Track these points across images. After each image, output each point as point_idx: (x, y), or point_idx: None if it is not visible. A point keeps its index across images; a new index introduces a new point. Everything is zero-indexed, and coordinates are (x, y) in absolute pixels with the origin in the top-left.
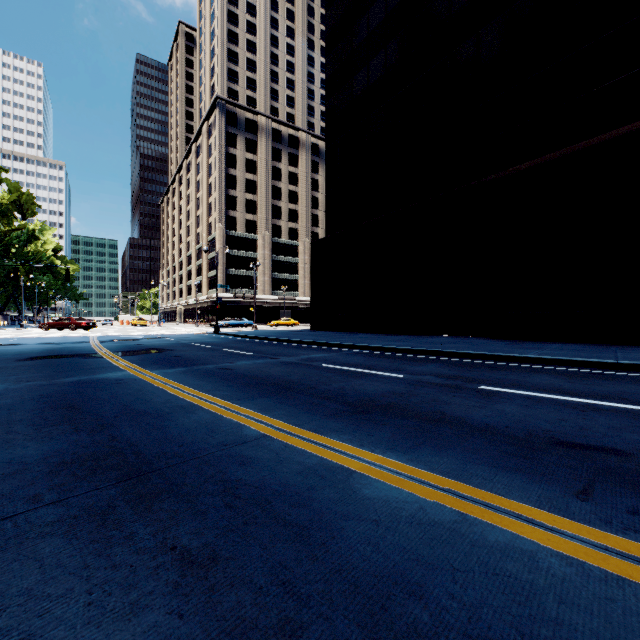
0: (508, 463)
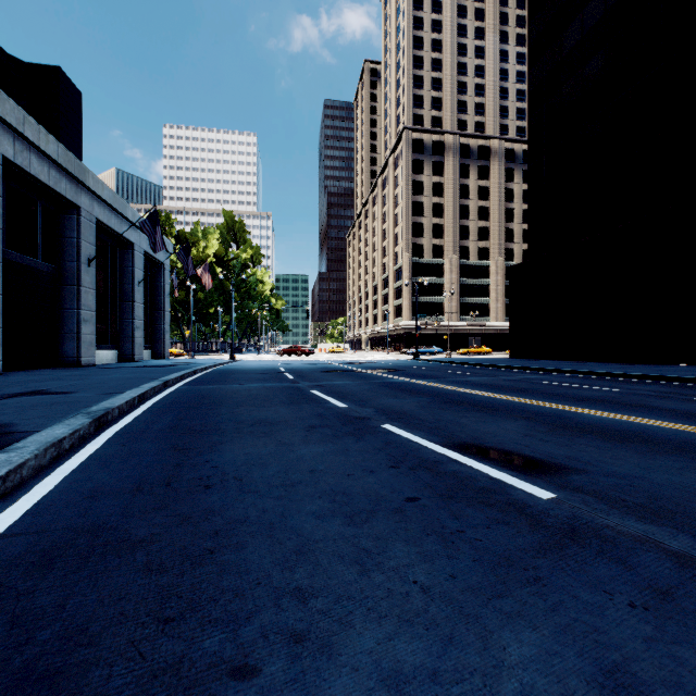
0: (672, 417)
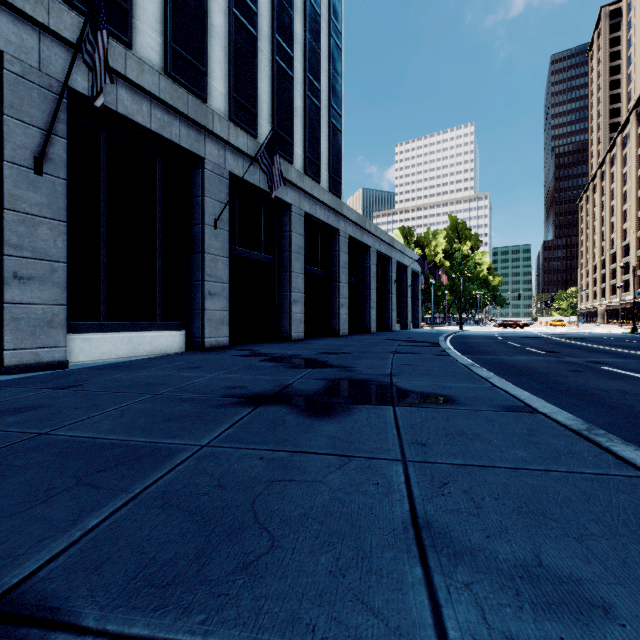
0: None
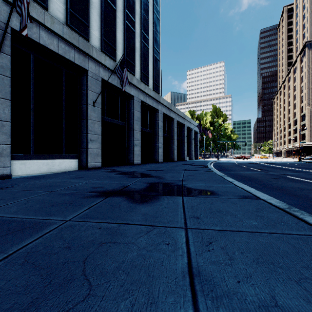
0: None
